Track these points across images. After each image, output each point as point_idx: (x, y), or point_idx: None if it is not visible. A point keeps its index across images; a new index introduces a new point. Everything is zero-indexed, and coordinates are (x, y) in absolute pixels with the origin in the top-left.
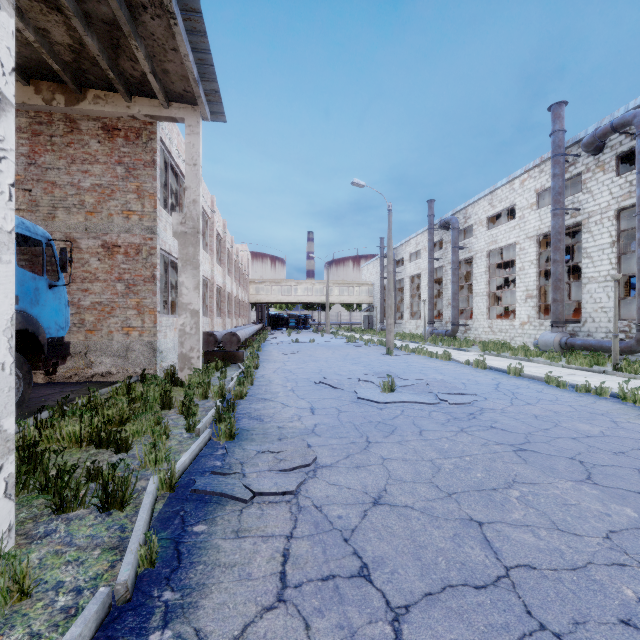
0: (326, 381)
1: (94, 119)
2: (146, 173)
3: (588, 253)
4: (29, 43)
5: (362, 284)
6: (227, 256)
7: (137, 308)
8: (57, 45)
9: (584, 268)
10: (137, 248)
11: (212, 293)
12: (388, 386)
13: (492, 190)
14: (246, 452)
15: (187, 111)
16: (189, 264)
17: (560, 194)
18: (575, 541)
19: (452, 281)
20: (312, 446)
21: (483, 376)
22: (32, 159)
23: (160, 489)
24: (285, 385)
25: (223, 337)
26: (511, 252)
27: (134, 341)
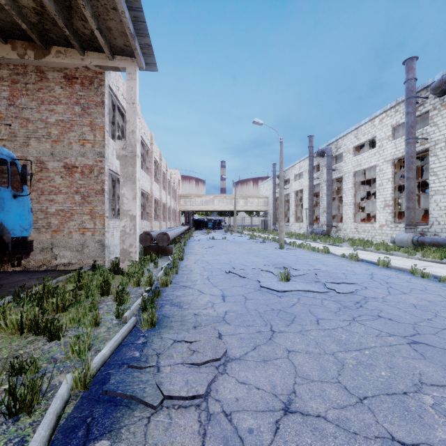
0: (234, 271)
1: (58, 70)
2: (97, 111)
3: (434, 172)
4: (3, 7)
5: (260, 197)
6: (163, 177)
7: (90, 214)
8: (24, 8)
9: (431, 183)
10: (90, 168)
11: (151, 203)
12: (284, 276)
13: (357, 126)
14: (163, 341)
15: (127, 62)
16: (129, 180)
17: (412, 127)
18: None
19: (327, 194)
20: (223, 335)
21: (358, 267)
22: (11, 101)
23: (74, 388)
24: (202, 274)
25: (157, 236)
26: (369, 173)
27: (88, 239)
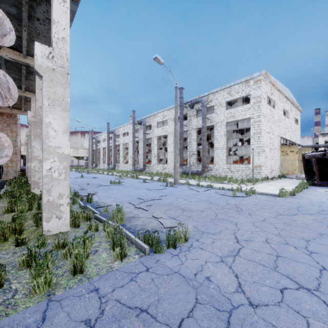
0: None
1: None
2: (14, 126)
3: (140, 148)
4: None
5: (84, 148)
6: None
7: (11, 161)
8: None
9: (139, 151)
10: None
11: None
12: (82, 176)
13: (123, 126)
14: None
15: None
16: None
17: (134, 133)
18: (92, 181)
19: (113, 151)
20: None
21: (106, 176)
22: None
23: None
24: None
25: None
26: None
27: (10, 169)
